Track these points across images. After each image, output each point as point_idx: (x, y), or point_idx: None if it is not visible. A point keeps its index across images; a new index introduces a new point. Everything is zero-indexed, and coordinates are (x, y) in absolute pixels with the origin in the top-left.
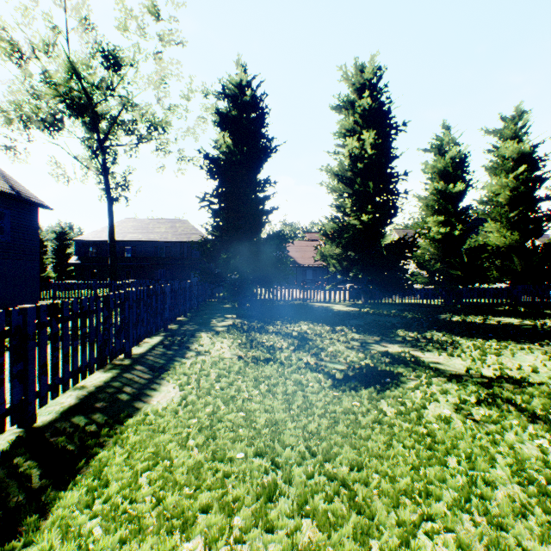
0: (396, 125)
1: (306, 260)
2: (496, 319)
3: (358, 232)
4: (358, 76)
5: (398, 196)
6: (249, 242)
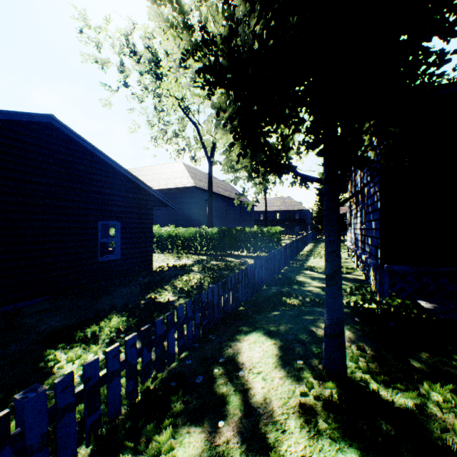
0: None
1: None
2: None
3: None
4: None
5: None
6: None
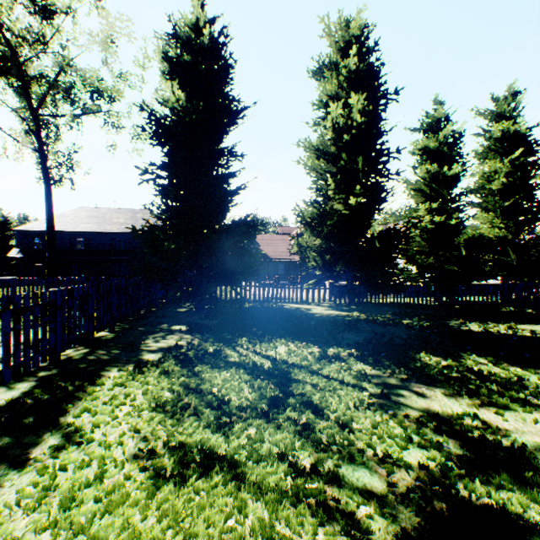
0: (387, 92)
1: (278, 254)
2: (526, 329)
3: (343, 219)
4: (343, 31)
5: (388, 178)
6: (208, 229)
